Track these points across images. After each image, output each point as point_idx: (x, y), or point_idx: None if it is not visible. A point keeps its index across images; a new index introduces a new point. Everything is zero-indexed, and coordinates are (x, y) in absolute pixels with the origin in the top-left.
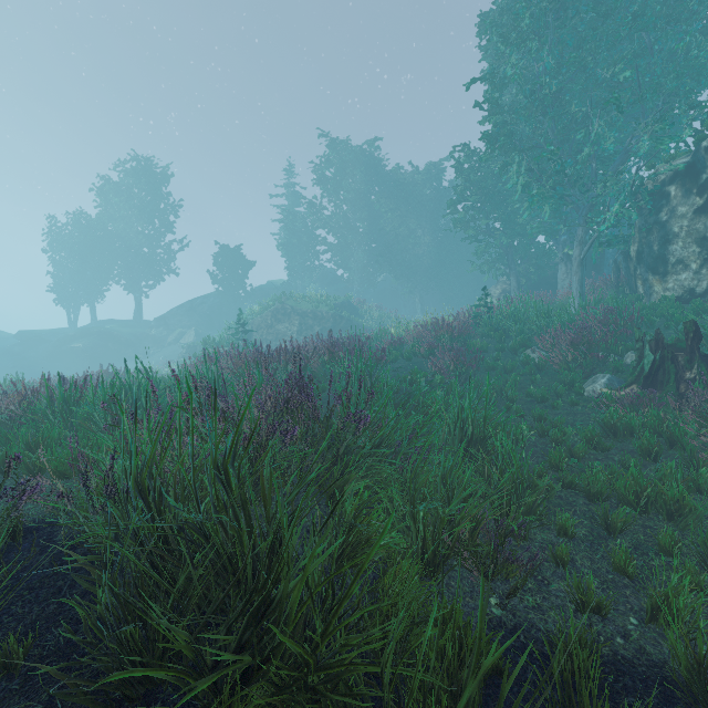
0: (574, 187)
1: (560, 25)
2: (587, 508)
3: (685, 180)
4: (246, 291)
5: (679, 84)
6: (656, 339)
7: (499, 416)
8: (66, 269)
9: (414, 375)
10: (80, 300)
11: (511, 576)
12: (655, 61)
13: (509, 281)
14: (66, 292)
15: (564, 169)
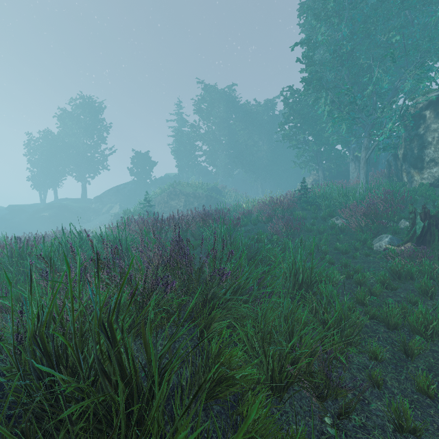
0: (362, 112)
1: (352, 8)
2: (387, 335)
3: (436, 107)
4: (151, 180)
5: (431, 45)
6: (425, 211)
7: (322, 267)
8: (39, 166)
9: (259, 236)
10: (47, 186)
11: (339, 397)
12: (415, 30)
13: (317, 174)
14: (39, 181)
15: (355, 101)
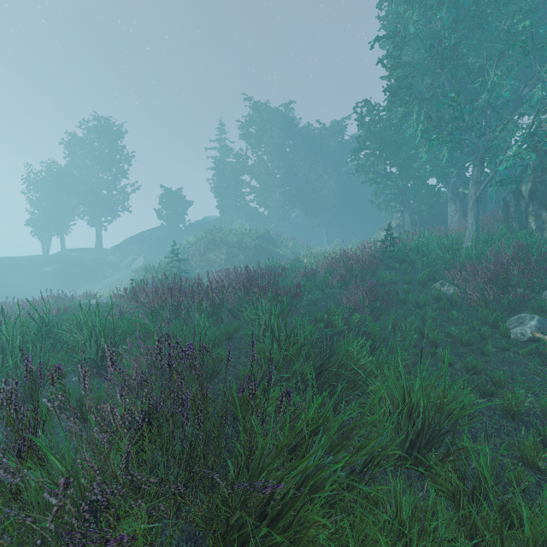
0: (471, 132)
1: None
2: None
3: None
4: (185, 225)
5: None
6: None
7: (462, 403)
8: (41, 207)
9: (331, 316)
10: (51, 232)
11: None
12: None
13: (402, 217)
14: (41, 226)
15: (463, 115)
